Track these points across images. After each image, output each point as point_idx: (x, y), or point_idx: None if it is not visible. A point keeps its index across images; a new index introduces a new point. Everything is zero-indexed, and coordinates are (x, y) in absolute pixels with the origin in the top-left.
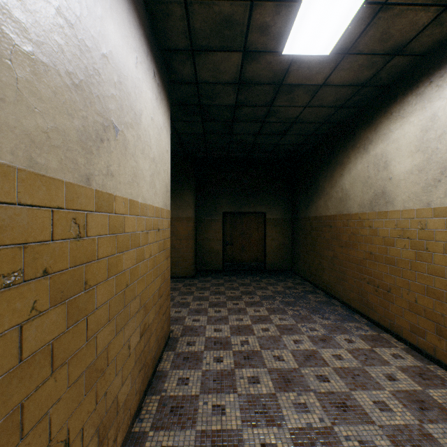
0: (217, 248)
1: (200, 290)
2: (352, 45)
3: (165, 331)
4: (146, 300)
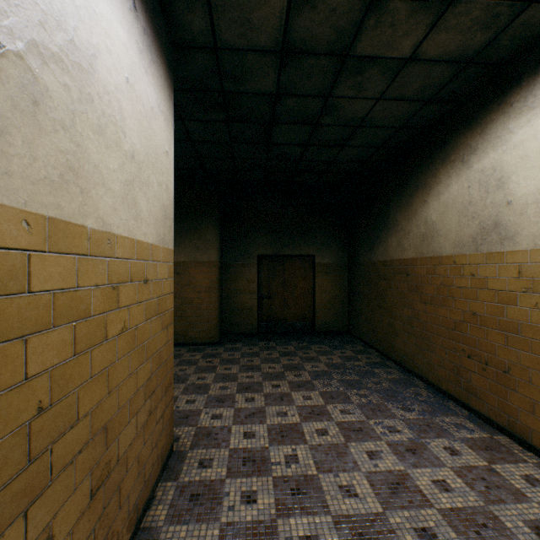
0: (250, 303)
1: (226, 364)
2: None
3: (163, 446)
4: (110, 416)
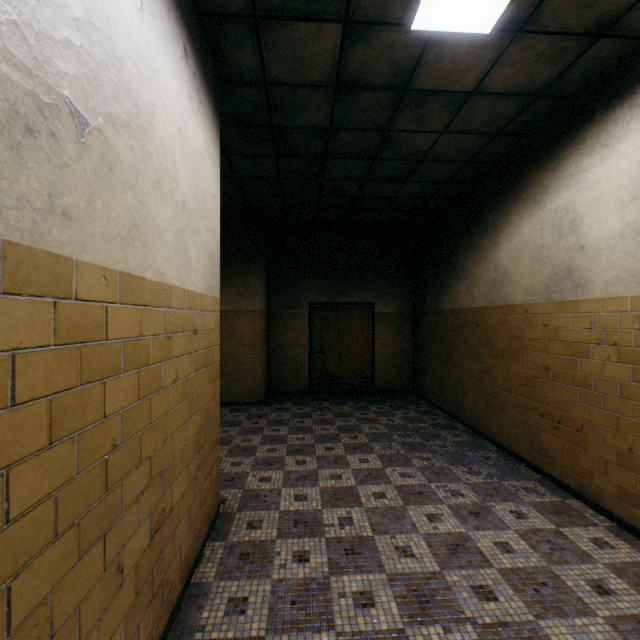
0: (301, 357)
1: (274, 426)
2: (531, 14)
3: (210, 505)
4: (165, 464)
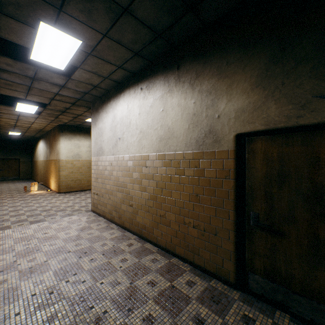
0: None
1: None
2: (23, 135)
3: None
4: None
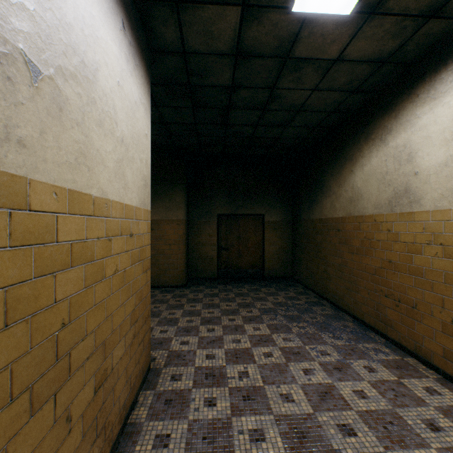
0: (211, 253)
1: (192, 303)
2: (380, 0)
3: (143, 363)
4: (107, 335)
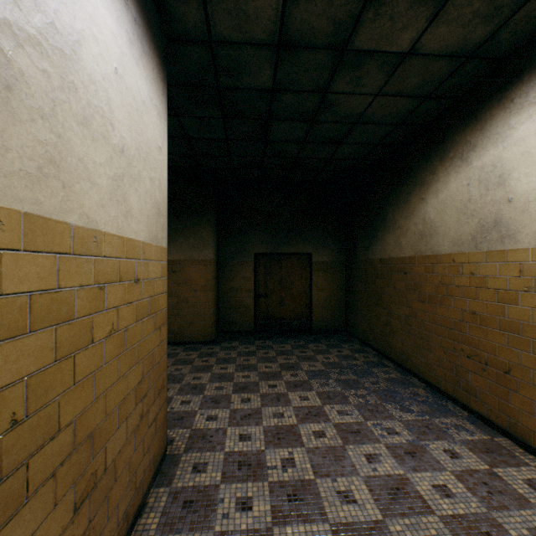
0: (247, 301)
1: (222, 364)
2: None
3: (155, 451)
4: (96, 423)
